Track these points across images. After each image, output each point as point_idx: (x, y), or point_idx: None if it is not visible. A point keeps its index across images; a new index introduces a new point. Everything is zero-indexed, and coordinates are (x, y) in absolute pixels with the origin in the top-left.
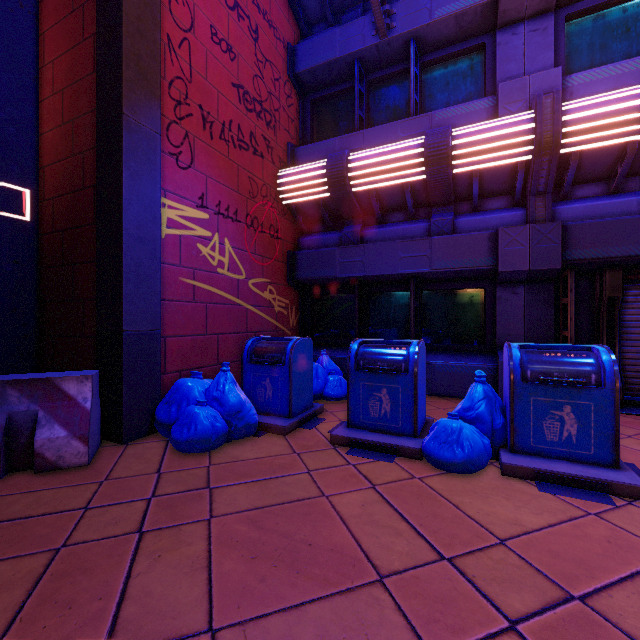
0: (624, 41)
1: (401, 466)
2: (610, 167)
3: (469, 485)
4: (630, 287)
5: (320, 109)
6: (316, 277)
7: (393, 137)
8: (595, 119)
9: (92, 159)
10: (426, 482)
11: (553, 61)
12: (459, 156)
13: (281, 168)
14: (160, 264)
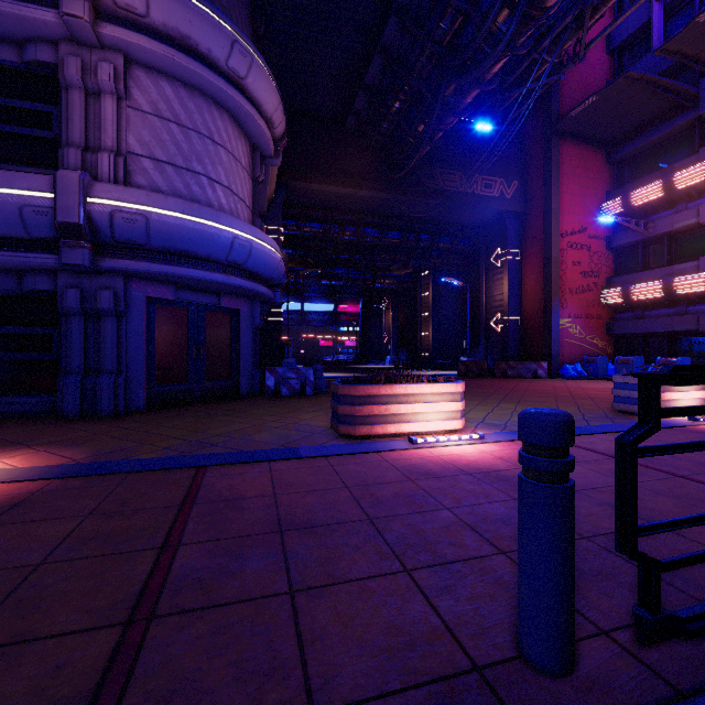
0: None
1: None
2: None
3: None
4: None
5: (625, 256)
6: (620, 333)
7: (655, 276)
8: None
9: (540, 311)
10: None
11: None
12: (677, 289)
13: (602, 290)
14: (559, 337)
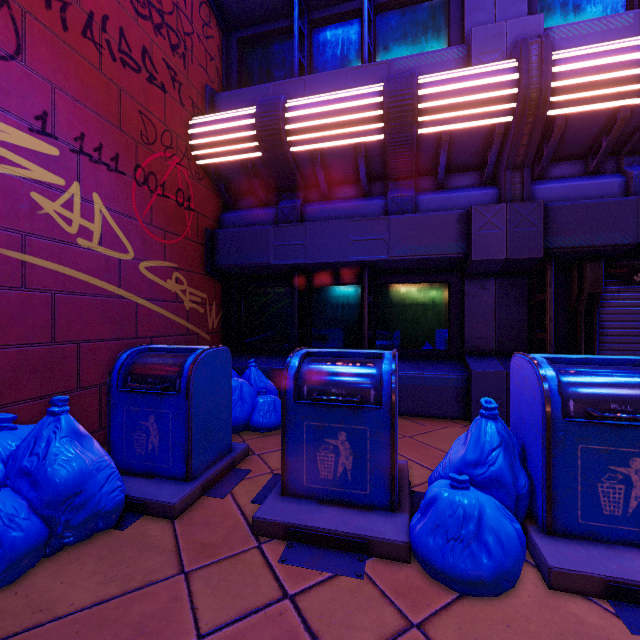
0: (598, 4)
1: (380, 588)
2: (592, 141)
3: (513, 635)
4: (606, 282)
5: (250, 52)
6: (243, 264)
7: (342, 87)
8: (588, 73)
9: None
10: (435, 639)
11: (527, 15)
12: (427, 110)
13: (195, 115)
14: None
